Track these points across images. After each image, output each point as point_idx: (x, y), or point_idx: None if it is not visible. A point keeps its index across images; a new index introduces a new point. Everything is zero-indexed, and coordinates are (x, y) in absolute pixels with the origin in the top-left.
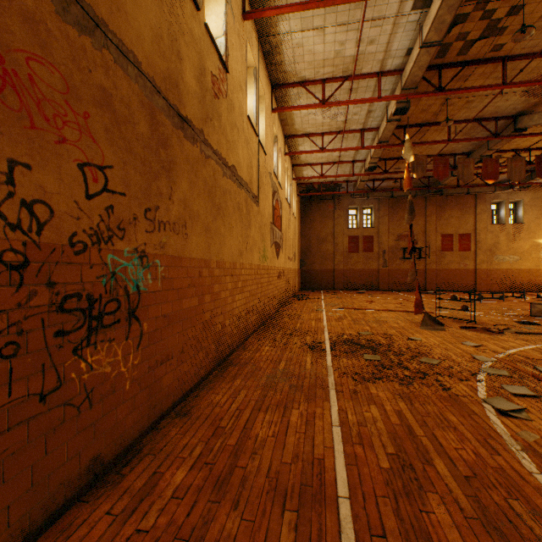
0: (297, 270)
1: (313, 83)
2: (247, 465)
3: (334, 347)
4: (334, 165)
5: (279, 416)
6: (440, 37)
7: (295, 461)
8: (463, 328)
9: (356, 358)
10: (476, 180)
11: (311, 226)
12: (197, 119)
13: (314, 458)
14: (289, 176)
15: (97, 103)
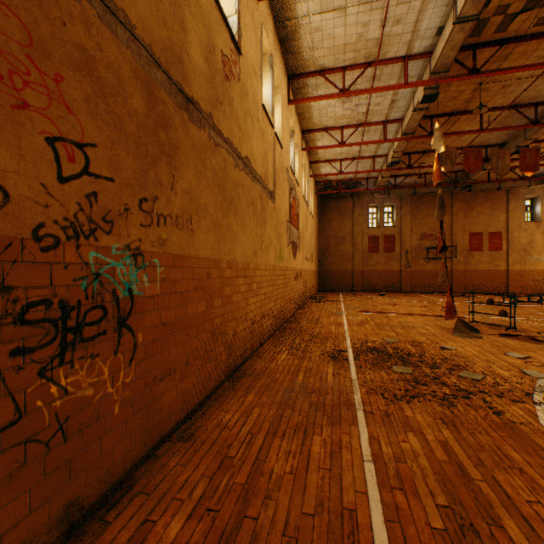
0: (315, 271)
1: (333, 71)
2: (259, 515)
3: (357, 356)
4: (353, 161)
5: (298, 444)
6: (478, 10)
7: (320, 511)
8: (503, 335)
9: (385, 370)
10: (508, 174)
11: (329, 226)
12: (205, 101)
13: (343, 508)
14: (306, 173)
15: (74, 65)
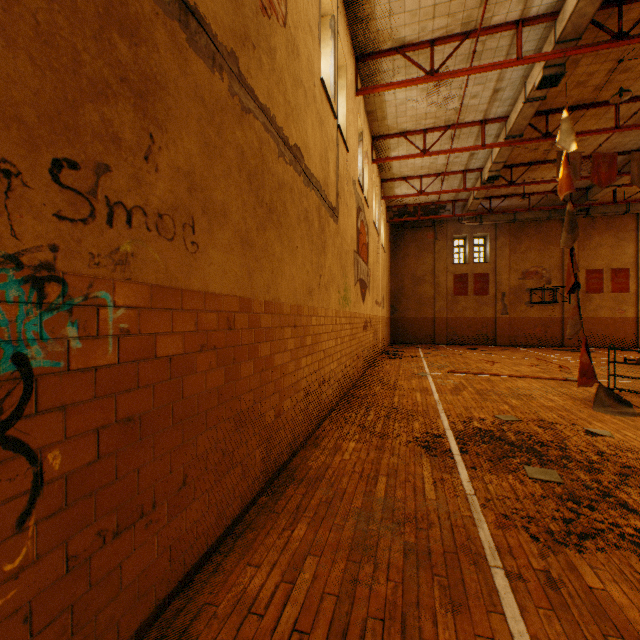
0: (386, 319)
1: (416, 47)
2: None
3: (464, 447)
4: (437, 178)
5: None
6: None
7: None
8: None
9: (514, 475)
10: (639, 193)
11: (403, 262)
12: (223, 28)
13: None
14: (377, 194)
15: None
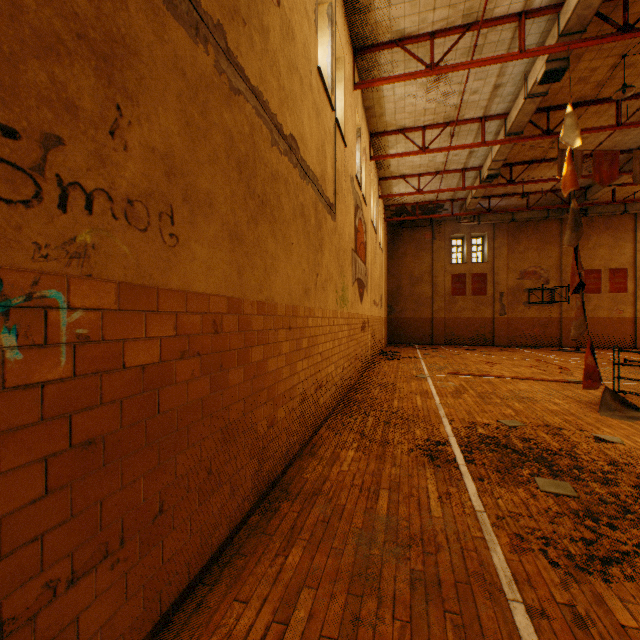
0: (384, 319)
1: (416, 40)
2: None
3: (469, 456)
4: (435, 177)
5: None
6: None
7: None
8: None
9: (525, 488)
10: (638, 193)
11: (401, 262)
12: None
13: None
14: (374, 192)
15: None
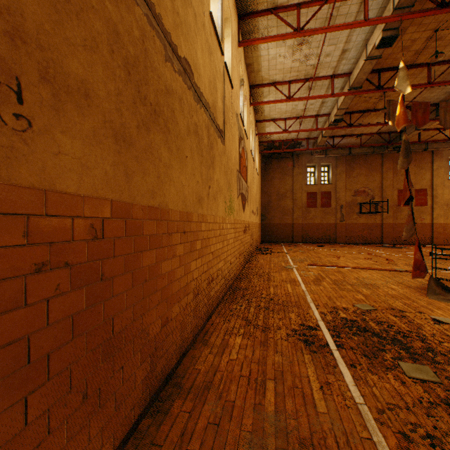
0: (259, 224)
1: (286, 9)
2: None
3: (339, 340)
4: (296, 120)
5: None
6: None
7: None
8: None
9: (394, 374)
10: (435, 136)
11: (271, 183)
12: None
13: None
14: (252, 131)
15: None
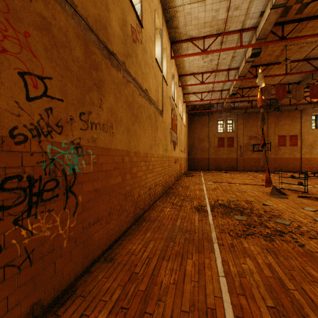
0: (186, 158)
1: (197, 39)
2: (154, 312)
3: (213, 209)
4: (209, 93)
5: (178, 264)
6: (285, 0)
7: (192, 310)
8: (300, 197)
9: (229, 218)
10: (302, 101)
11: (194, 131)
12: (121, 54)
13: (207, 308)
14: (181, 100)
15: (37, 27)
